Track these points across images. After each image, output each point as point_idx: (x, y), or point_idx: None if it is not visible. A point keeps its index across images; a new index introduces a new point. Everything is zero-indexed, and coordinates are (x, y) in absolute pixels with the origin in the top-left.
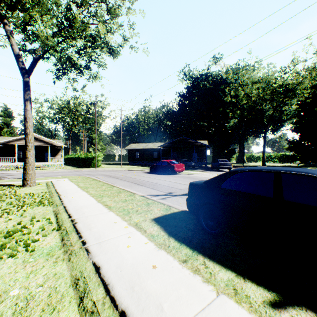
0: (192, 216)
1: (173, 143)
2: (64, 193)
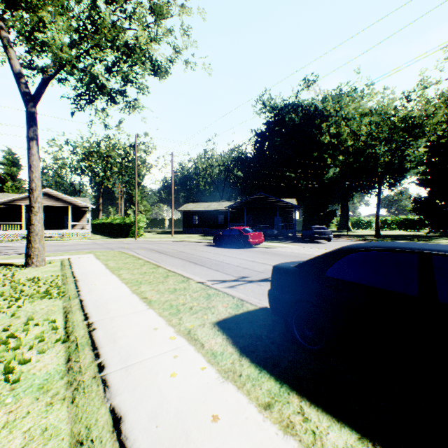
0: (277, 318)
1: (247, 203)
2: (84, 277)
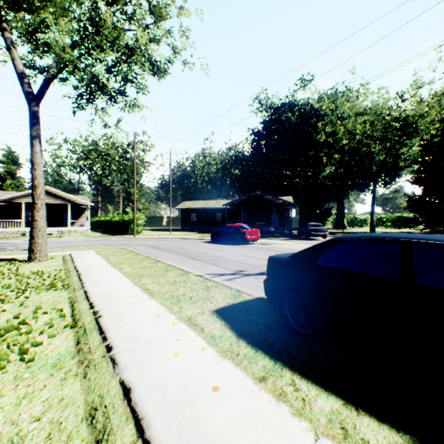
0: (272, 307)
1: (244, 201)
2: (86, 271)
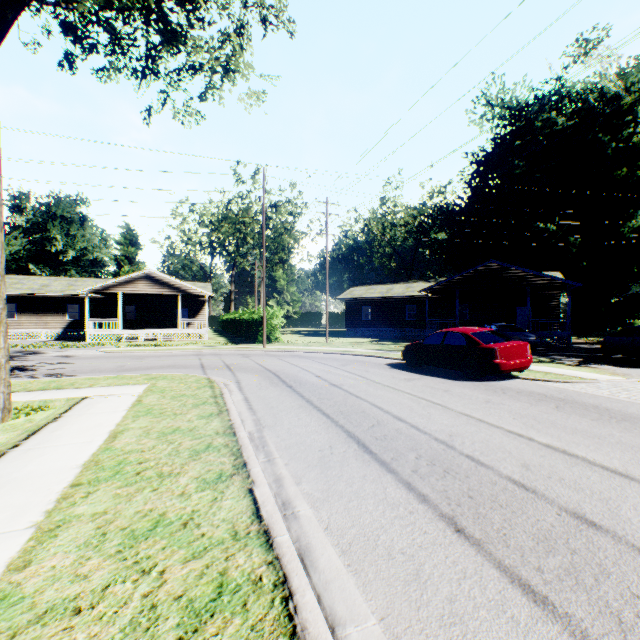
0: None
1: (462, 282)
2: None
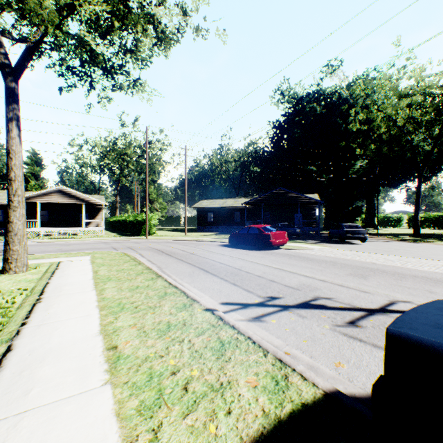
0: None
1: (265, 199)
2: (52, 295)
